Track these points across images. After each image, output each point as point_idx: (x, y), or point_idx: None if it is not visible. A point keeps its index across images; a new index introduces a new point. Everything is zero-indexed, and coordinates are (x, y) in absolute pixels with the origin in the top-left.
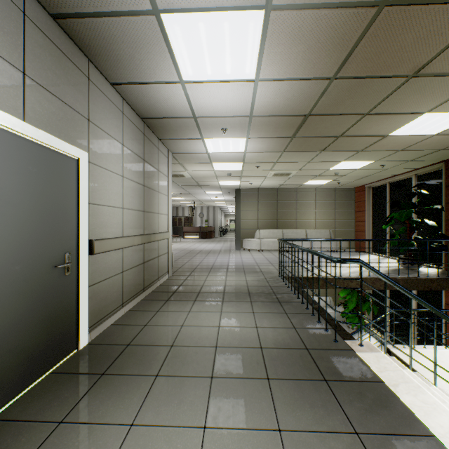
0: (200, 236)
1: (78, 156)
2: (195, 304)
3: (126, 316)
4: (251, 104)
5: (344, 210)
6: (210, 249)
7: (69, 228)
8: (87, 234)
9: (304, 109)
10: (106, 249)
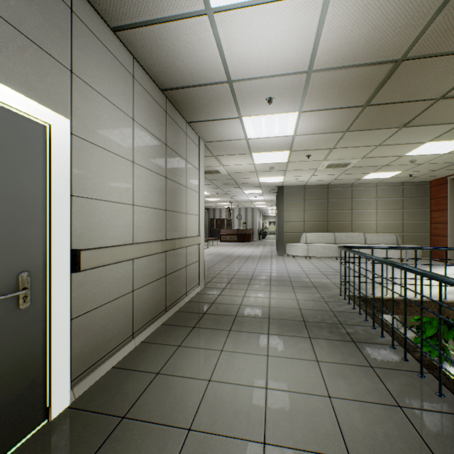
0: (238, 240)
1: (49, 122)
2: (230, 336)
3: (136, 353)
4: (313, 46)
5: (416, 209)
6: (249, 254)
7: (27, 232)
8: (67, 242)
9: (397, 47)
10: (102, 262)
